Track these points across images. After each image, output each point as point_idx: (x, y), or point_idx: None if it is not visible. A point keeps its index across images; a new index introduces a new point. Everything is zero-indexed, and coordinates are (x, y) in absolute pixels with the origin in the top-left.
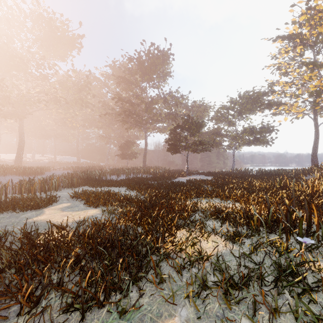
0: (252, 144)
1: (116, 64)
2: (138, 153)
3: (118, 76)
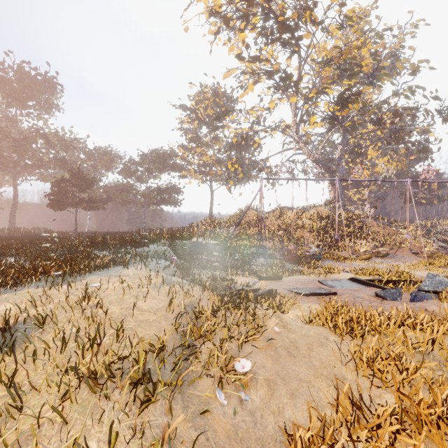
0: (161, 203)
1: None
2: None
3: None
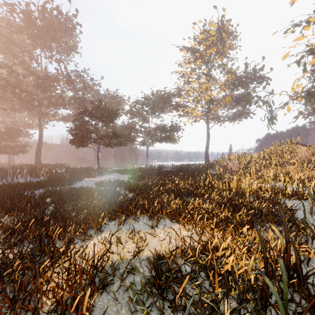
0: (164, 141)
1: None
2: (29, 146)
3: None
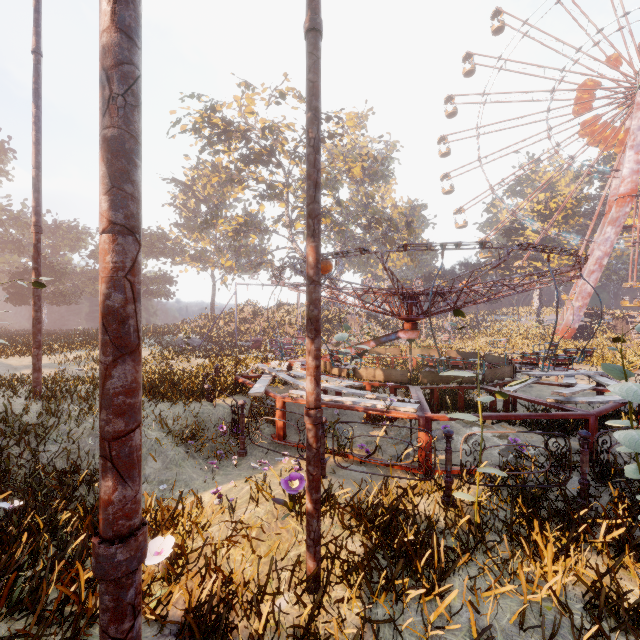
0: (148, 295)
1: None
2: None
3: None
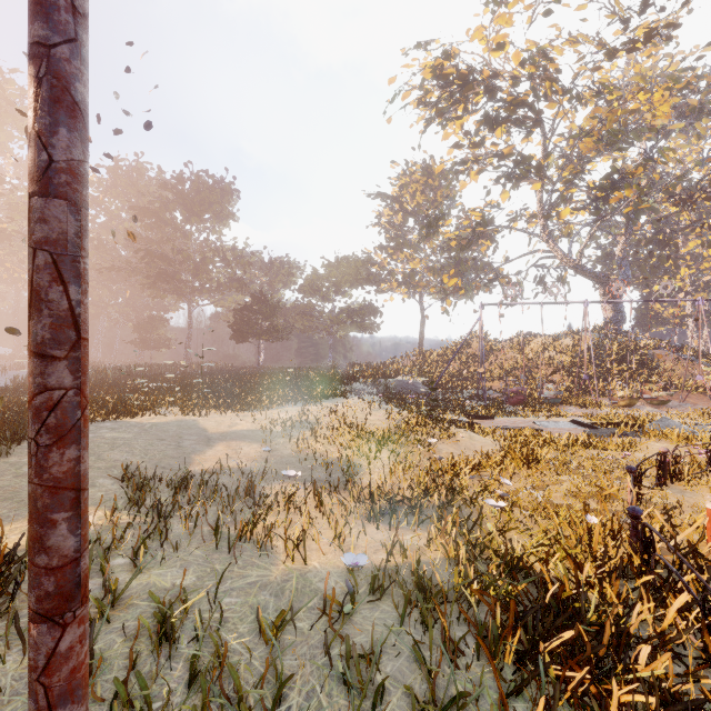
0: (352, 329)
1: (121, 166)
2: (173, 338)
3: (141, 208)
